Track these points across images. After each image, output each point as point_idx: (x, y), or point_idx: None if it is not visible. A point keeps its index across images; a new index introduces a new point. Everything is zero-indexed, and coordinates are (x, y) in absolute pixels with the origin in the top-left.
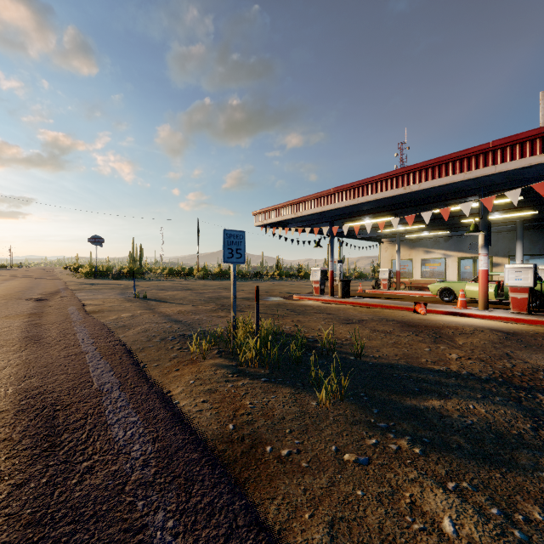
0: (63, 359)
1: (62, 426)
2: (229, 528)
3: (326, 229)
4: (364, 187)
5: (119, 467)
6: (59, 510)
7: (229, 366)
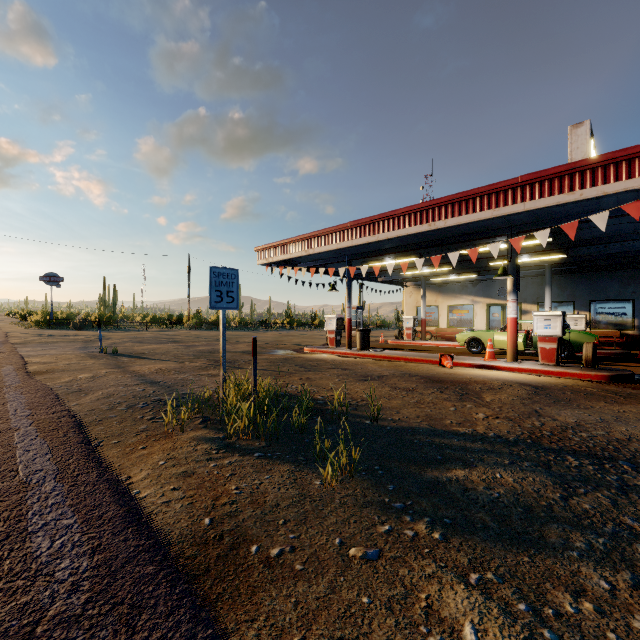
0: None
1: None
2: None
3: (343, 270)
4: (385, 222)
5: (32, 598)
6: None
7: (214, 440)
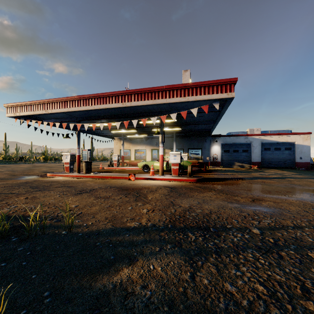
0: None
1: None
2: None
3: (72, 125)
4: (98, 99)
5: None
6: None
7: None
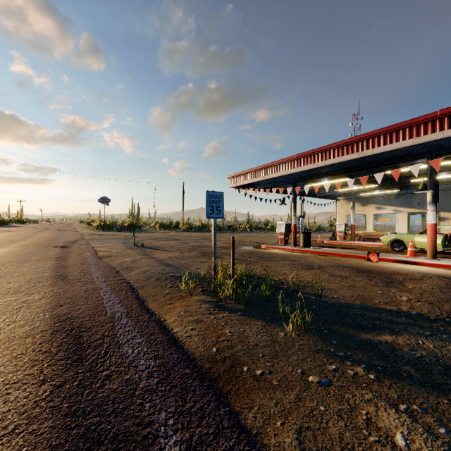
0: (83, 293)
1: (86, 343)
2: (216, 428)
3: (290, 190)
4: (323, 153)
5: (130, 377)
6: (88, 406)
7: (211, 302)
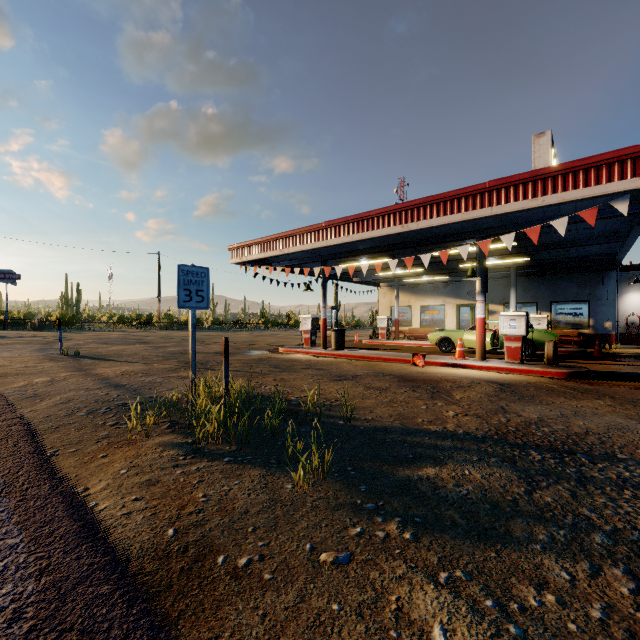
0: None
1: None
2: None
3: (318, 270)
4: (359, 223)
5: None
6: None
7: (181, 445)
